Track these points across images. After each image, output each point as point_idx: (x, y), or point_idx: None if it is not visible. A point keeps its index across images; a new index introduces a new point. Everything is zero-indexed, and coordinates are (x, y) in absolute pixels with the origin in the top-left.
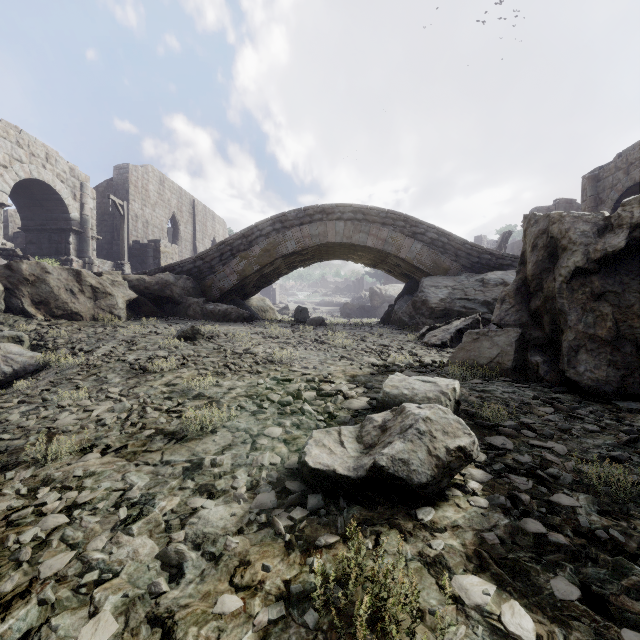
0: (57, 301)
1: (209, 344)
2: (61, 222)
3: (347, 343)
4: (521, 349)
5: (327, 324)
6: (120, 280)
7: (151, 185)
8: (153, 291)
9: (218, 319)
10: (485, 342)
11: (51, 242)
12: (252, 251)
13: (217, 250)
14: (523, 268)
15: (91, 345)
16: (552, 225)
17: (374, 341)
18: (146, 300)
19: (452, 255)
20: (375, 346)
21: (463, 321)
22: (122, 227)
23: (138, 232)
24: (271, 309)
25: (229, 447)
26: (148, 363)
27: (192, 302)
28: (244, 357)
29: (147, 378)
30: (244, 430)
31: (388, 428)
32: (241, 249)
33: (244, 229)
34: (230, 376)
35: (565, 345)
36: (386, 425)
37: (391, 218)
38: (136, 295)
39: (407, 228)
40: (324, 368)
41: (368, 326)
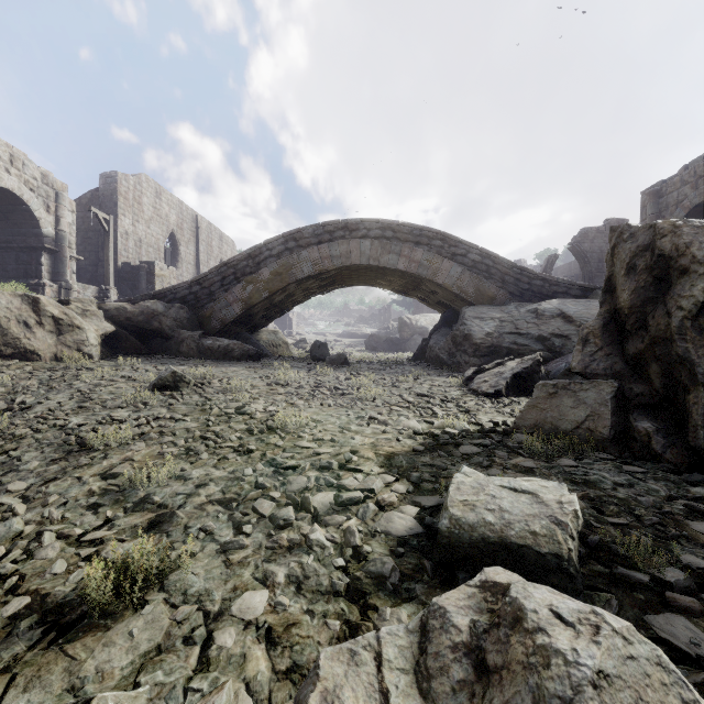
0: (5, 336)
1: (194, 396)
2: (31, 239)
3: (376, 394)
4: (619, 410)
5: (350, 362)
6: (93, 309)
7: (145, 197)
8: (137, 323)
9: (217, 357)
10: (566, 398)
11: (19, 263)
12: (260, 274)
13: (218, 273)
14: (609, 297)
15: (37, 397)
16: (661, 238)
17: (409, 388)
18: (128, 334)
19: (498, 281)
20: (412, 397)
21: (520, 363)
22: (107, 245)
23: (129, 252)
24: (284, 343)
25: (155, 657)
26: (93, 432)
27: (186, 336)
28: (234, 421)
29: (79, 462)
30: (198, 597)
31: (493, 672)
32: (247, 272)
33: (250, 248)
34: (206, 458)
35: (698, 411)
36: (482, 648)
37: (426, 236)
38: (114, 328)
39: (445, 248)
40: (346, 440)
41: (399, 364)
